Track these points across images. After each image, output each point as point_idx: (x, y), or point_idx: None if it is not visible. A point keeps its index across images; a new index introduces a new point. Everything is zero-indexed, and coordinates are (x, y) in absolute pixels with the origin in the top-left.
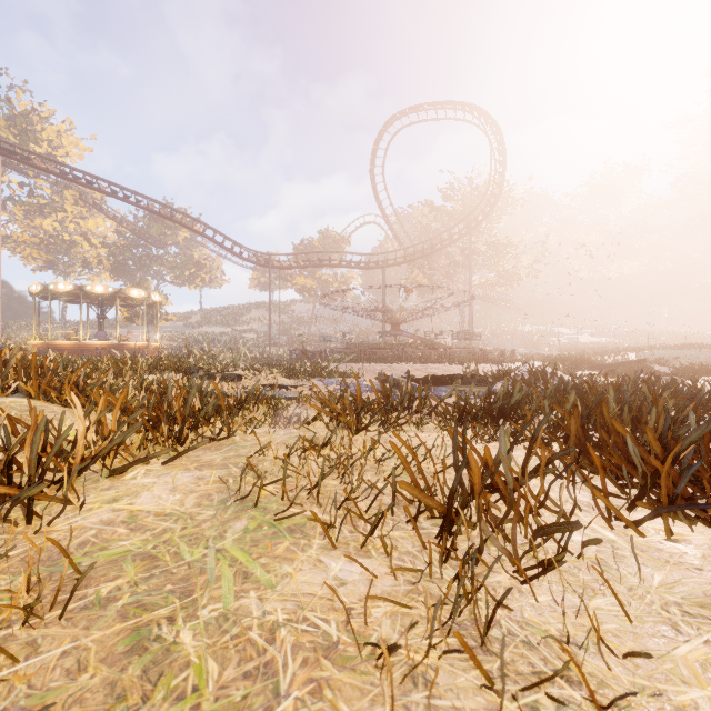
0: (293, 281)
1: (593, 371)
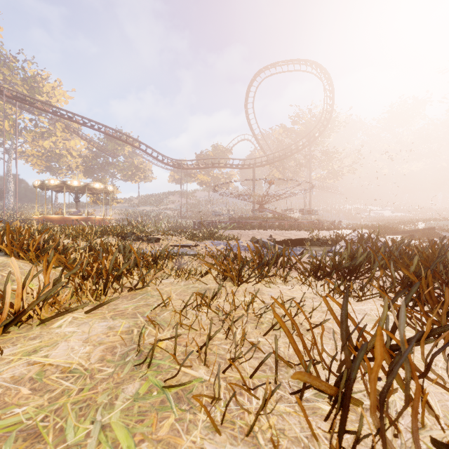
0: (196, 177)
1: (397, 235)
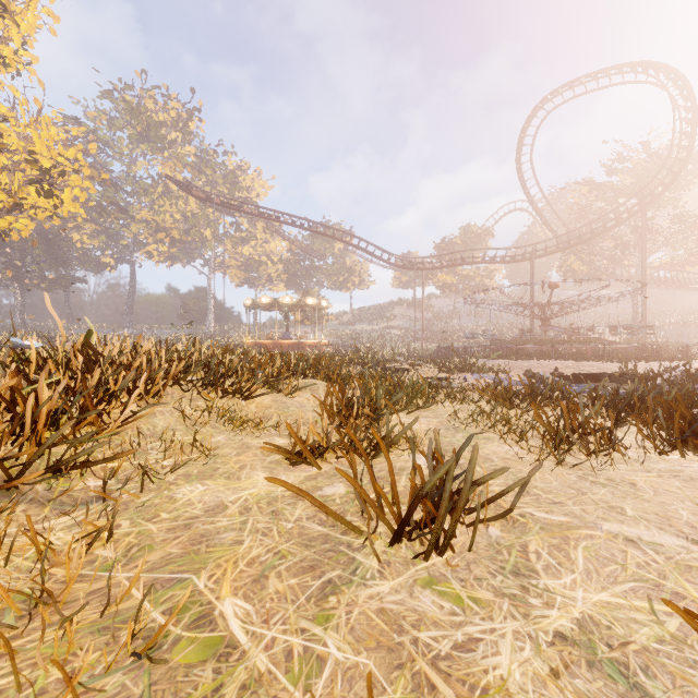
0: (434, 279)
1: None
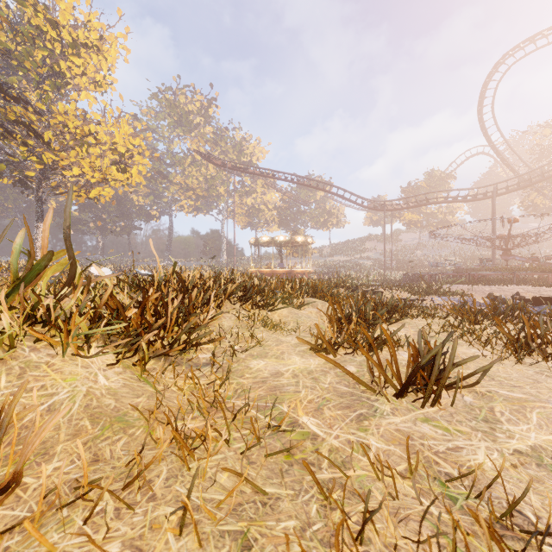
0: (401, 217)
1: None
